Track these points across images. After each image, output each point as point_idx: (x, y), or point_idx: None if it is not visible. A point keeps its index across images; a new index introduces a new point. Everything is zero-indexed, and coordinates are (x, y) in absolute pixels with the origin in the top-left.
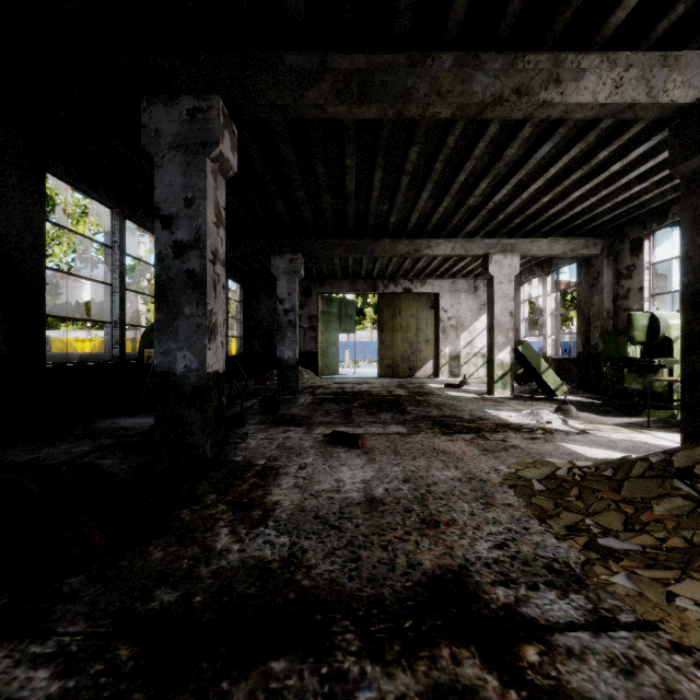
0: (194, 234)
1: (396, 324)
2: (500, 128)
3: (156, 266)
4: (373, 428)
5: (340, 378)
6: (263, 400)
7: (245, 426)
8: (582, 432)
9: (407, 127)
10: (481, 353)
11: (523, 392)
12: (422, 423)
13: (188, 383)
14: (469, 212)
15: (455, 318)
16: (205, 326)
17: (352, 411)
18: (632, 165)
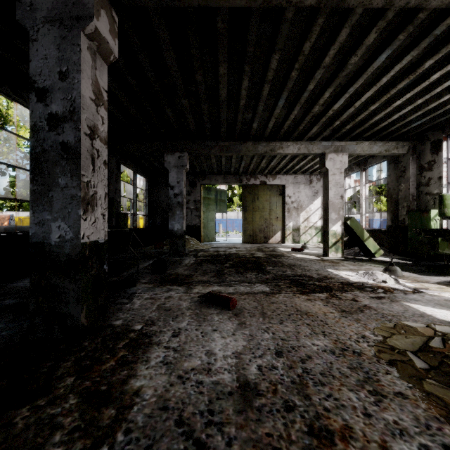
0: (68, 107)
1: (255, 206)
2: (348, 37)
3: (31, 138)
4: (241, 287)
5: (216, 244)
6: (154, 263)
7: (136, 285)
8: (416, 291)
9: (270, 35)
10: (315, 226)
11: (349, 254)
12: (281, 282)
13: (63, 253)
14: (312, 120)
15: (296, 202)
16: (79, 197)
17: (224, 271)
18: (447, 76)
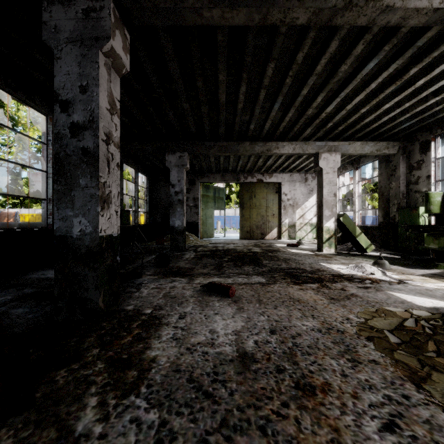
0: (88, 116)
1: (252, 203)
2: (338, 47)
3: (56, 144)
4: (239, 278)
5: (215, 240)
6: (157, 257)
7: (142, 276)
8: (401, 282)
9: (266, 46)
10: (310, 223)
11: (342, 249)
12: (276, 274)
13: (83, 245)
14: (306, 122)
15: (292, 199)
16: (97, 196)
17: (223, 264)
18: (432, 81)
